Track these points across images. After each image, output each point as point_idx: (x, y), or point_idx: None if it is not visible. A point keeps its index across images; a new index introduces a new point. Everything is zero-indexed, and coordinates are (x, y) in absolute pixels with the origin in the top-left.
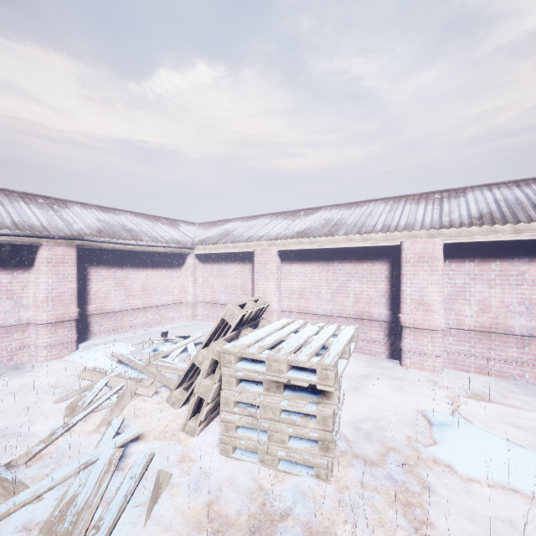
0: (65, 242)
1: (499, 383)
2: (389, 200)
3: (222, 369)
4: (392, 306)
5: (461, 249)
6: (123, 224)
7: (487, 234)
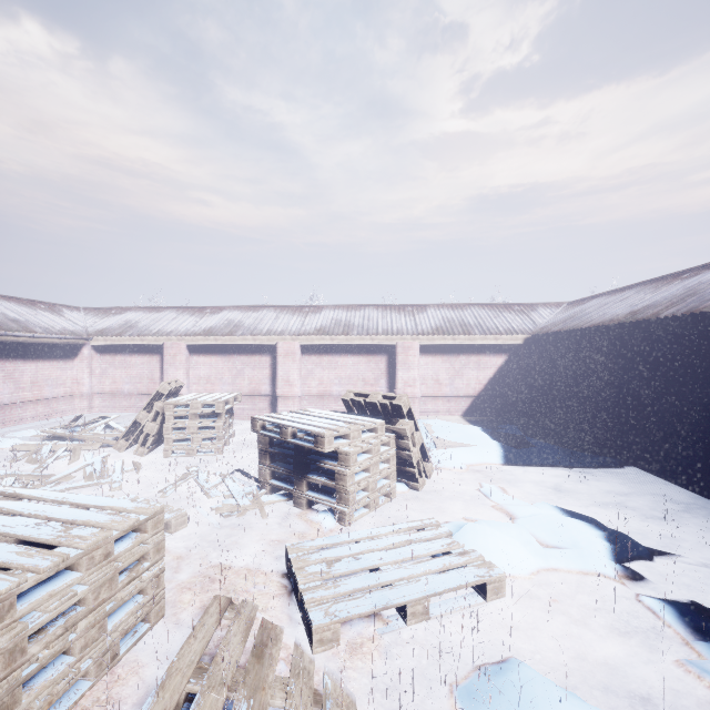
0: None
1: None
2: (278, 308)
3: (165, 412)
4: (273, 385)
5: (311, 348)
6: (4, 313)
7: (320, 340)
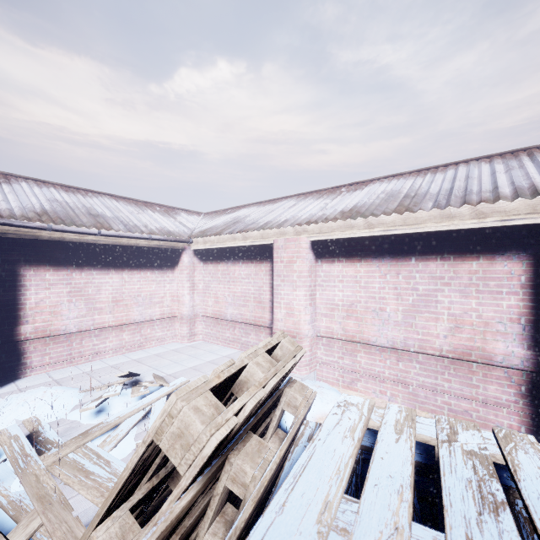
0: None
1: None
2: (494, 158)
3: None
4: (536, 342)
5: None
6: (90, 208)
7: None
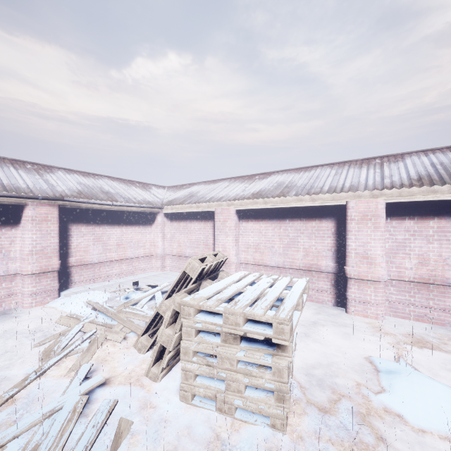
0: (48, 202)
1: (438, 330)
2: (334, 165)
3: (182, 321)
4: (338, 259)
5: (402, 208)
6: (101, 187)
7: (426, 194)
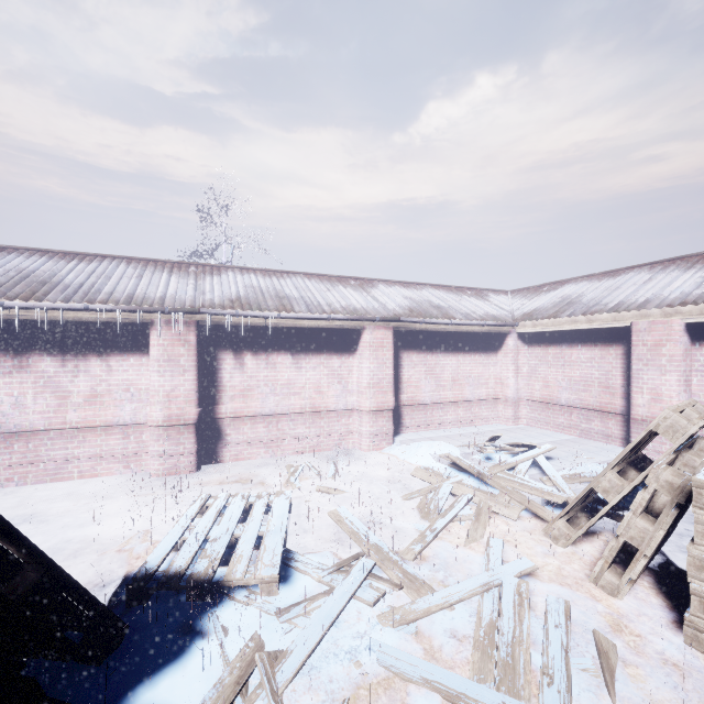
0: (383, 324)
1: None
2: None
3: (694, 512)
4: None
5: None
6: (429, 300)
7: None
